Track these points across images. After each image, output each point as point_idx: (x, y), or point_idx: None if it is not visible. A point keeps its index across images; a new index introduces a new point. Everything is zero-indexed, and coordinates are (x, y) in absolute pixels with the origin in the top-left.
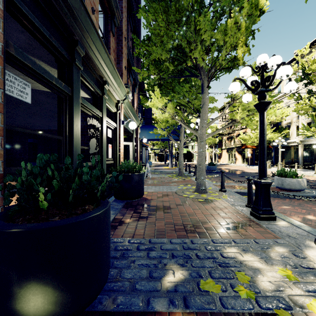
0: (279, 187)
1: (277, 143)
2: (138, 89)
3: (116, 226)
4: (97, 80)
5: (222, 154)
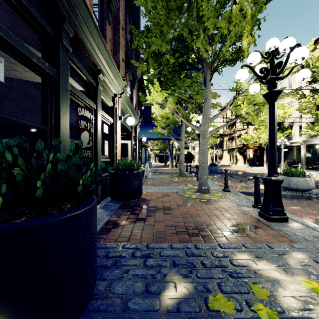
0: (285, 187)
1: (280, 143)
2: (138, 86)
3: (110, 229)
4: (90, 68)
5: (223, 155)
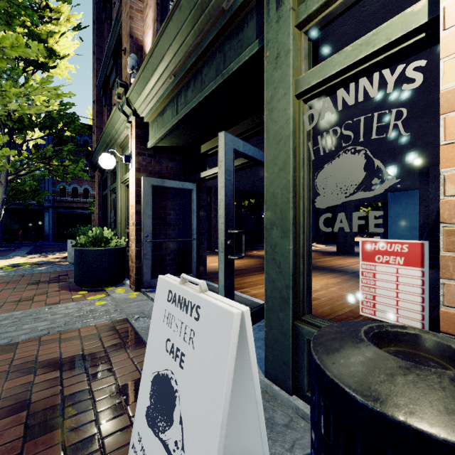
0: None
1: None
2: None
3: None
4: None
5: None
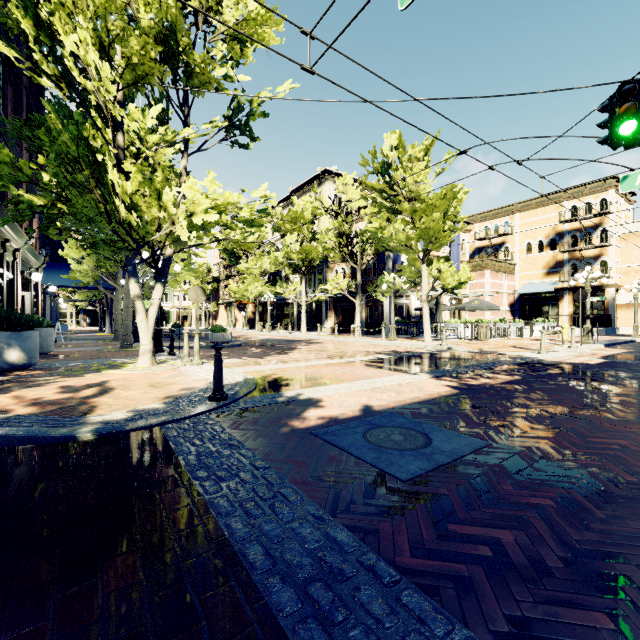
0: (211, 341)
1: (267, 299)
2: None
3: None
4: None
5: (219, 312)
